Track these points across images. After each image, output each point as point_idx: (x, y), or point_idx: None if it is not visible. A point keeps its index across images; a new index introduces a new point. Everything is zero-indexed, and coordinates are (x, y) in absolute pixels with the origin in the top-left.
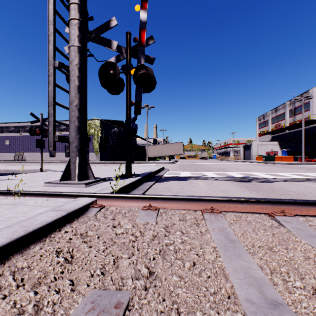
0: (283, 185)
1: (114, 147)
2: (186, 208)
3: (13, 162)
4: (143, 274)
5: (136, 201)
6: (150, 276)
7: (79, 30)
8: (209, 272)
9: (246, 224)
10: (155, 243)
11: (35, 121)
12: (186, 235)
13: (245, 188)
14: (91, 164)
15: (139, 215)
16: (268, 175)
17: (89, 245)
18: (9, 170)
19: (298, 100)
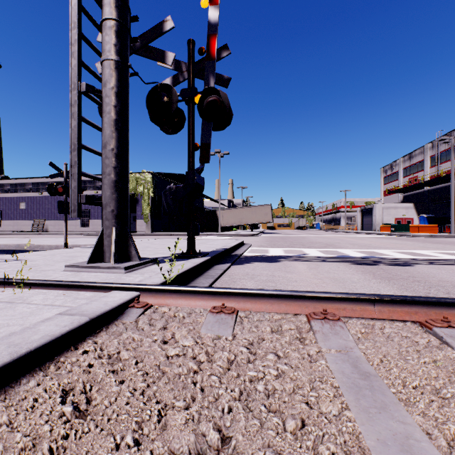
0: (430, 271)
1: (169, 213)
2: (282, 311)
3: (30, 234)
4: (210, 447)
5: (201, 298)
6: (223, 452)
7: (117, 36)
8: (332, 444)
9: (384, 341)
10: (232, 376)
11: (57, 174)
12: (285, 362)
13: (370, 276)
14: (139, 236)
15: (206, 322)
16: (402, 254)
17: (119, 380)
18: (21, 245)
19: (445, 142)
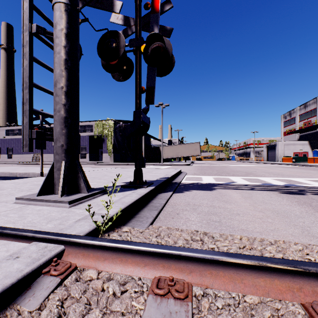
0: None
1: (119, 148)
2: (262, 293)
3: (30, 163)
4: None
5: (140, 260)
6: None
7: None
8: None
9: None
10: None
11: (34, 118)
12: None
13: (310, 208)
14: (104, 165)
15: None
16: None
17: None
18: (13, 173)
19: None
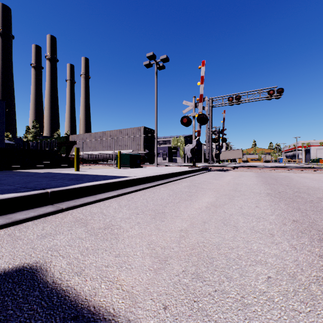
0: None
1: (216, 157)
2: None
3: None
4: None
5: None
6: None
7: (211, 135)
8: None
9: None
10: None
11: None
12: None
13: None
14: None
15: None
16: None
17: None
18: None
19: None
